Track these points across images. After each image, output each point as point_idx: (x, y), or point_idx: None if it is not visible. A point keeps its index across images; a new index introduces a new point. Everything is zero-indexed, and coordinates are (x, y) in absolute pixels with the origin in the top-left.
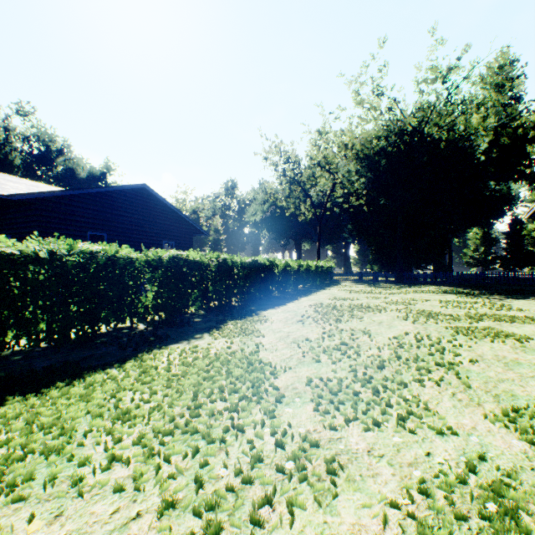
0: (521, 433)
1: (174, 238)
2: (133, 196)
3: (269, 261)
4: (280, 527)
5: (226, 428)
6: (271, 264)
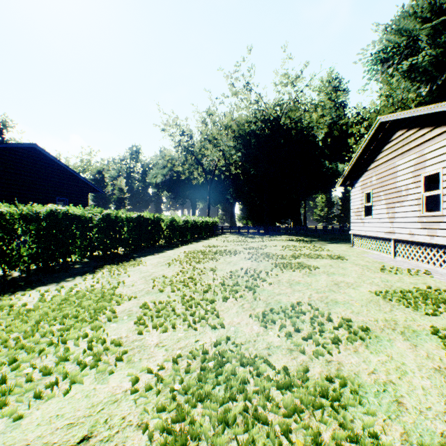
0: (264, 322)
1: (68, 195)
2: (22, 154)
3: (155, 216)
4: (57, 396)
5: (50, 342)
6: (157, 219)
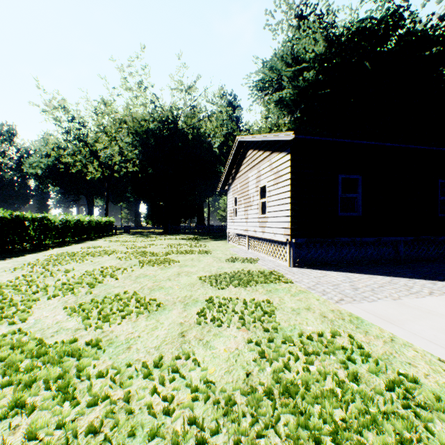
0: (74, 312)
1: None
2: None
3: (15, 214)
4: None
5: None
6: (17, 218)
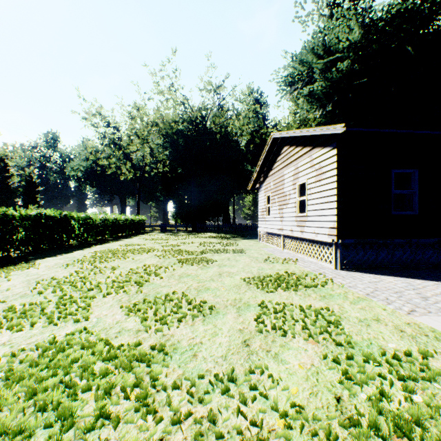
0: (130, 311)
1: None
2: None
3: (63, 214)
4: None
5: None
6: (65, 217)
